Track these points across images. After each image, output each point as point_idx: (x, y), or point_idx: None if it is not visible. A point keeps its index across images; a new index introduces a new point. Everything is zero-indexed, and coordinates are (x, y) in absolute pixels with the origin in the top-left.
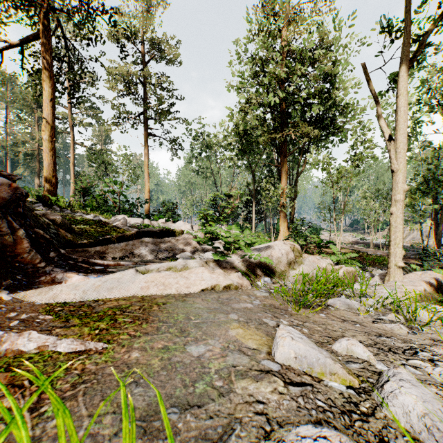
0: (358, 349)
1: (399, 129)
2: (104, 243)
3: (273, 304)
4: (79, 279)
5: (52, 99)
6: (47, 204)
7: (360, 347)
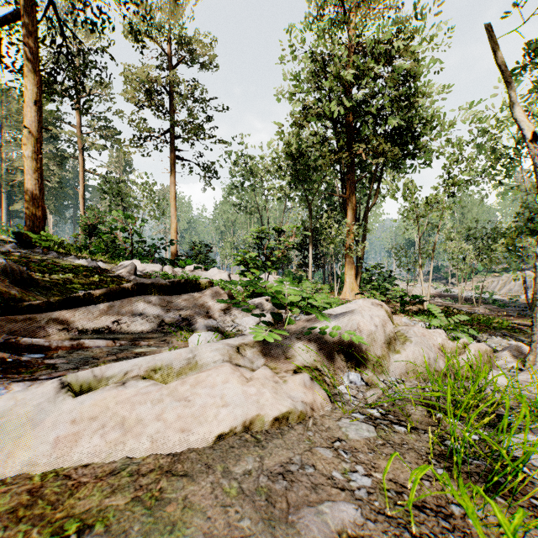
0: None
1: None
2: (75, 305)
3: (404, 484)
4: None
5: (38, 101)
6: (30, 245)
7: None
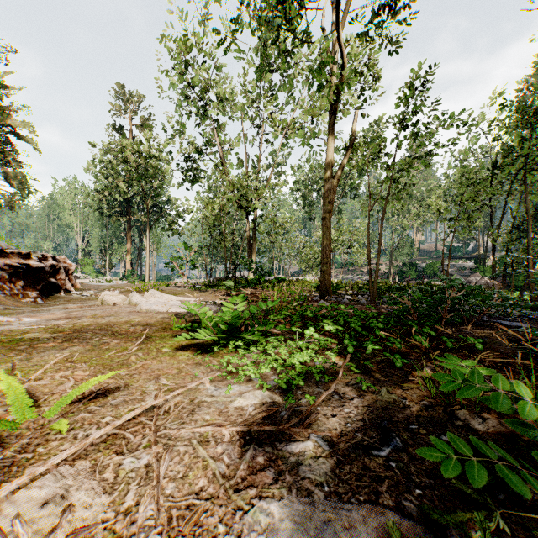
0: None
1: (147, 246)
2: None
3: None
4: None
5: None
6: None
7: None
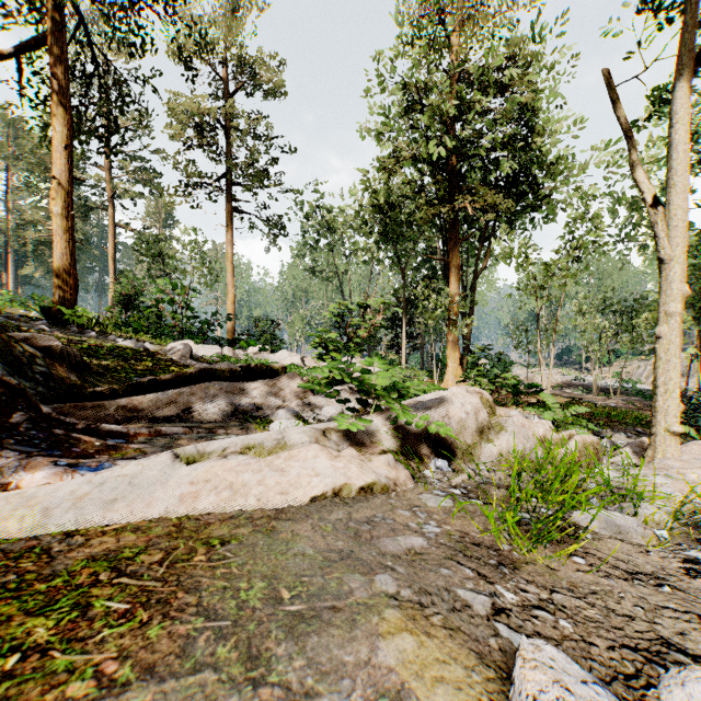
0: None
1: (672, 185)
2: (138, 392)
3: (468, 533)
4: (51, 477)
5: (69, 146)
6: (60, 322)
7: None
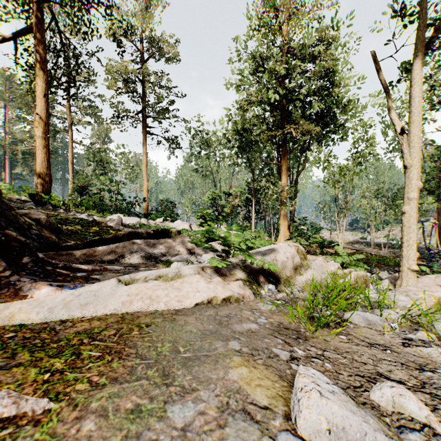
0: (411, 404)
1: (412, 122)
2: (92, 245)
3: (282, 323)
4: (50, 292)
5: (46, 94)
6: (40, 203)
7: (412, 399)
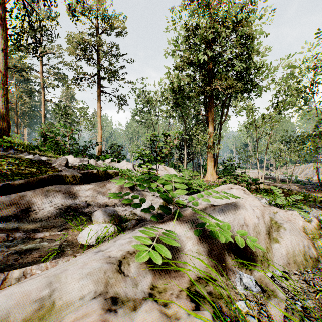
0: None
1: None
2: None
3: None
4: None
5: (4, 49)
6: None
7: None
